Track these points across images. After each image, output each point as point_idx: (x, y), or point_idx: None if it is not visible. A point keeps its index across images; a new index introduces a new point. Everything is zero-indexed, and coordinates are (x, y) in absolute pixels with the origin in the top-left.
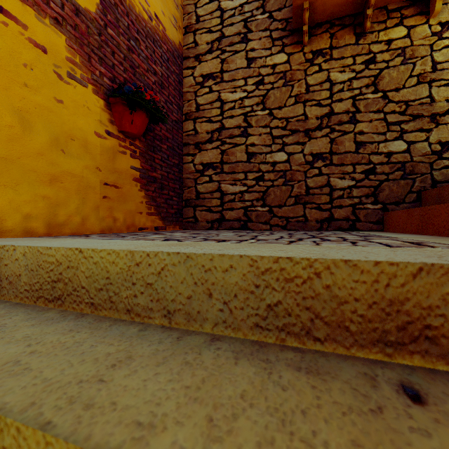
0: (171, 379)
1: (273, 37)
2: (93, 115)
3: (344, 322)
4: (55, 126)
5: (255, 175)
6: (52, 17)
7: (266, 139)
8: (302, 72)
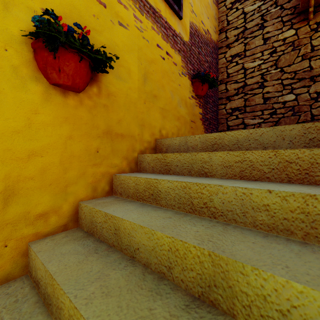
0: None
1: (283, 21)
2: (188, 89)
3: None
4: (178, 96)
5: (269, 111)
6: (178, 50)
7: (278, 87)
8: (308, 38)
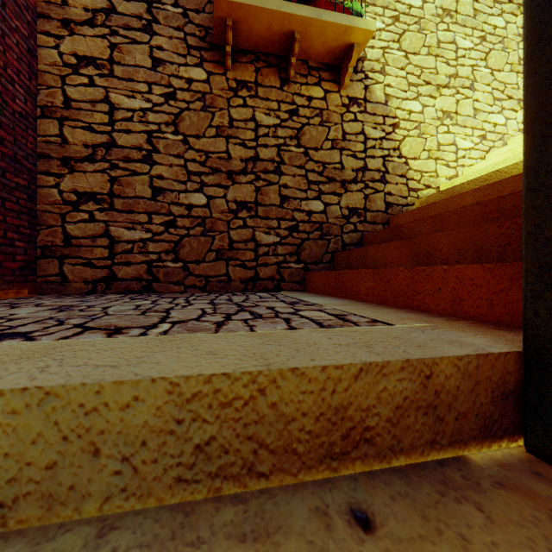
0: None
1: (188, 43)
2: None
3: (291, 444)
4: None
5: (163, 218)
6: None
7: (179, 173)
8: (225, 101)
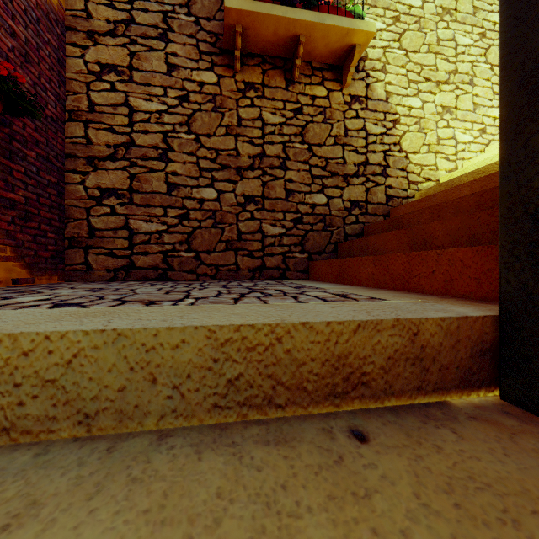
0: (119, 510)
1: (200, 49)
2: None
3: (302, 383)
4: None
5: (177, 211)
6: None
7: (192, 169)
8: (234, 101)
